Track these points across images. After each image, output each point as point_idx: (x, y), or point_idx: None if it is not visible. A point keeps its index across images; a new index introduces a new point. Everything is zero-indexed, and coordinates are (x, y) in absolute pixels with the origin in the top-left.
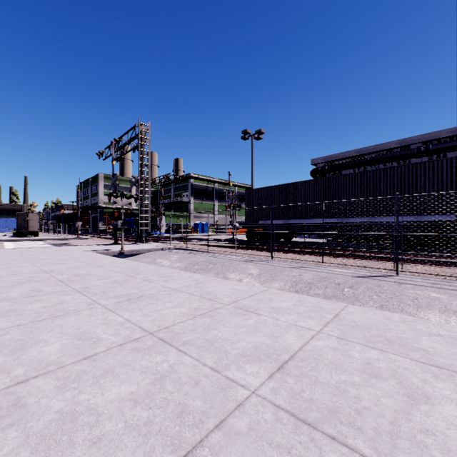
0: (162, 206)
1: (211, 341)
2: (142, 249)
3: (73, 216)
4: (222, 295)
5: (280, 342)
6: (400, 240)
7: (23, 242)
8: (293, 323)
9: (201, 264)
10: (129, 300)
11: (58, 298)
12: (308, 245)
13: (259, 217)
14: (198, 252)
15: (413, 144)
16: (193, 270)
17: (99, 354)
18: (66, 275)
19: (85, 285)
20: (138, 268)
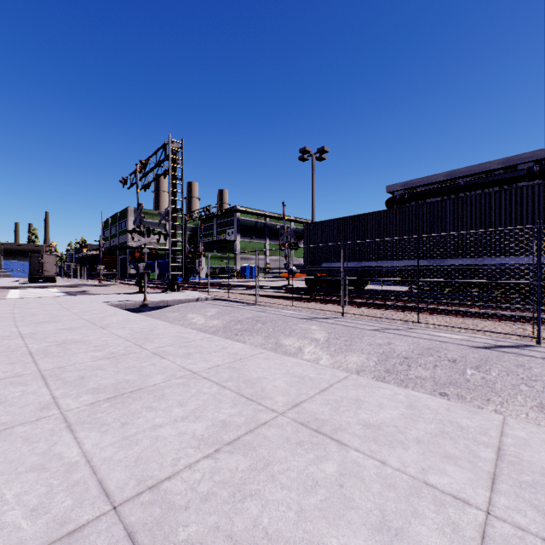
0: (201, 245)
1: None
2: (171, 300)
3: (98, 258)
4: (272, 388)
5: None
6: (544, 293)
7: (33, 289)
8: (419, 478)
9: (246, 322)
10: (114, 398)
11: (0, 391)
12: (388, 295)
13: (322, 258)
14: (242, 304)
15: (521, 164)
16: (235, 332)
17: None
18: (47, 342)
19: (60, 364)
20: (155, 330)
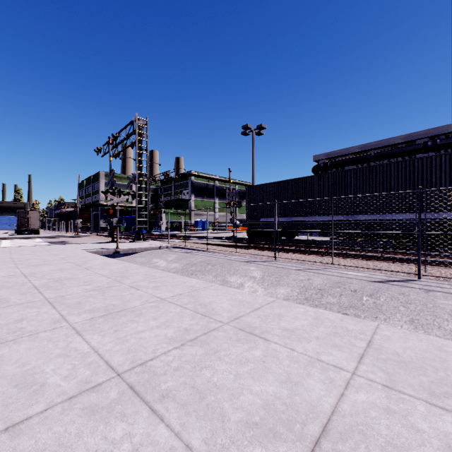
0: (162, 203)
1: (201, 392)
2: (138, 248)
3: (75, 214)
4: (220, 308)
5: (303, 394)
6: (423, 241)
7: (21, 240)
8: (314, 357)
9: (199, 265)
10: (106, 315)
11: (21, 312)
12: (312, 243)
13: (260, 214)
14: (196, 251)
15: (419, 139)
16: (190, 272)
17: (31, 419)
18: (46, 279)
19: (60, 294)
20: (129, 270)
